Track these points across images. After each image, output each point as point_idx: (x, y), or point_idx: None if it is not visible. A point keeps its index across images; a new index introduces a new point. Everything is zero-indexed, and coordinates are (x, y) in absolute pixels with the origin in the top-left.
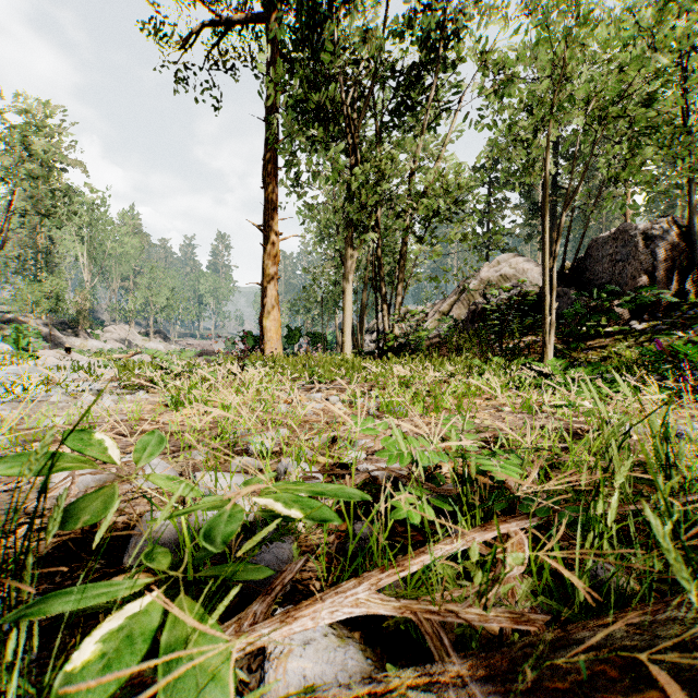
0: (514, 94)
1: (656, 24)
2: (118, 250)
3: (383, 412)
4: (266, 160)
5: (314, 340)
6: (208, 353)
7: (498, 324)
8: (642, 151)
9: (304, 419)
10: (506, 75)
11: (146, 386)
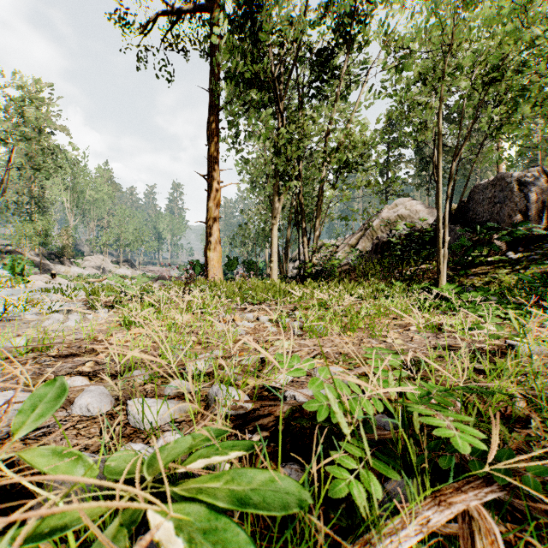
0: (410, 68)
1: (536, 1)
2: (95, 196)
3: (306, 331)
4: (210, 123)
5: (249, 267)
6: (164, 278)
7: (398, 254)
8: (523, 109)
9: (237, 339)
10: (404, 53)
11: (108, 307)
